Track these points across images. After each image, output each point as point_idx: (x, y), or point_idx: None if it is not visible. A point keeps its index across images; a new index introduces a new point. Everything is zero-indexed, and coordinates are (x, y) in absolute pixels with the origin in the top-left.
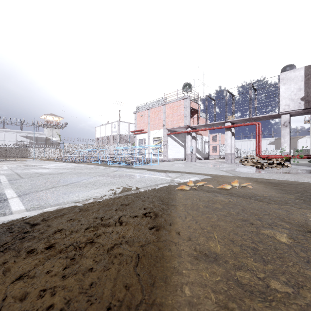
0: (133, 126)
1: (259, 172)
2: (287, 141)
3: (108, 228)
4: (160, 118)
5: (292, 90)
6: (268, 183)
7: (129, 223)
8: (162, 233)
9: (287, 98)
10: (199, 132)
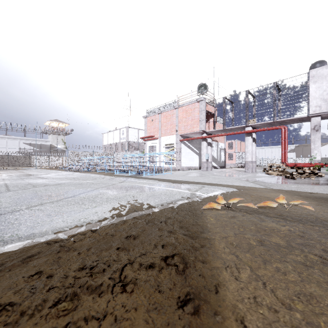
0: (143, 132)
1: (293, 183)
2: (318, 147)
3: (98, 299)
4: (172, 123)
5: (324, 88)
6: (319, 199)
7: (139, 287)
8: (209, 325)
9: (318, 99)
10: (215, 138)
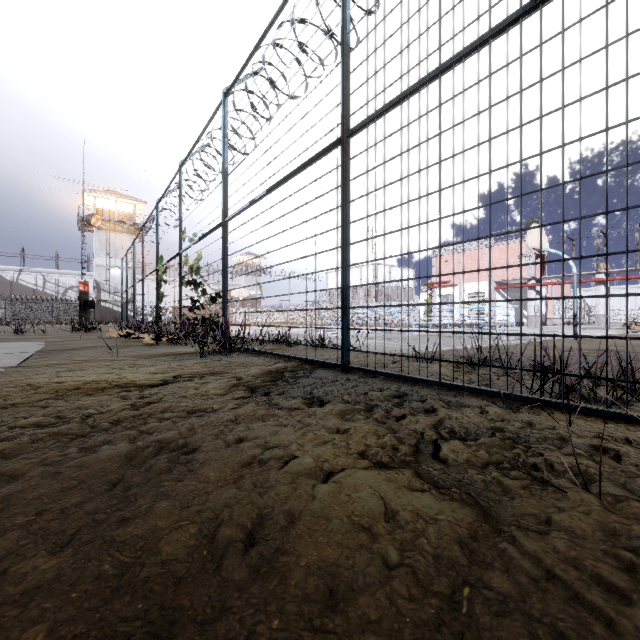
0: (396, 270)
1: None
2: None
3: None
4: (482, 265)
5: None
6: None
7: None
8: None
9: None
10: None
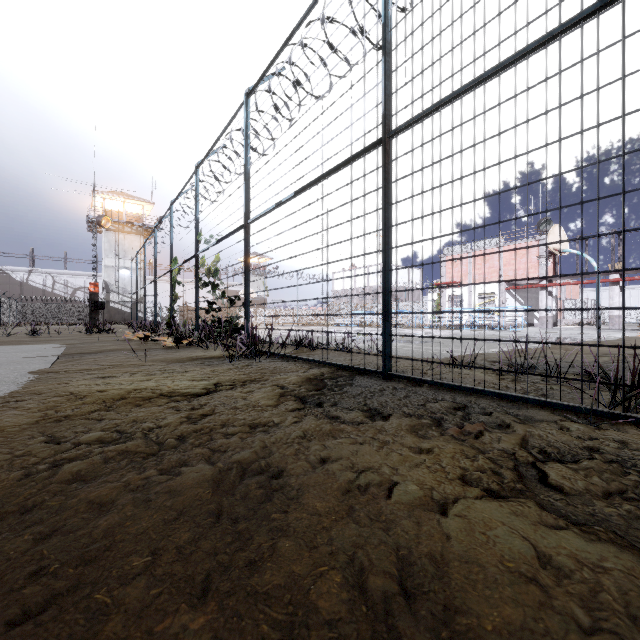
0: (403, 270)
1: None
2: None
3: None
4: (493, 265)
5: None
6: None
7: None
8: None
9: None
10: None
